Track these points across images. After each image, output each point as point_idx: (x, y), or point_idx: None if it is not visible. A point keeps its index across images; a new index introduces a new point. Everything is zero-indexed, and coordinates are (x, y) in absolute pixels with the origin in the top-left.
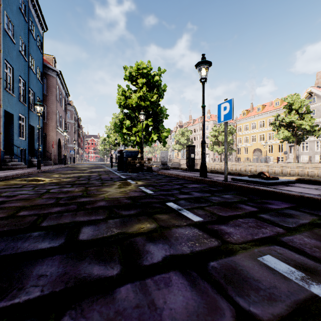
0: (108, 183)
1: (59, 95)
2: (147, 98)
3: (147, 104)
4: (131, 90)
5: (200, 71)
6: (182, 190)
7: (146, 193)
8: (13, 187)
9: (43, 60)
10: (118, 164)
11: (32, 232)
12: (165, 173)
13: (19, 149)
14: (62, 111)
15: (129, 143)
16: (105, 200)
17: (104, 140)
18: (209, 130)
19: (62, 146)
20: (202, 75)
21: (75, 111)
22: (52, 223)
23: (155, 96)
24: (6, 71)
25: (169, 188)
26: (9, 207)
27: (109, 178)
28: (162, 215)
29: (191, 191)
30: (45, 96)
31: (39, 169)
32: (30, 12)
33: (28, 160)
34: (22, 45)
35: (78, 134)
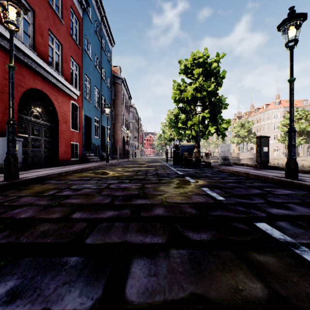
0: (164, 180)
1: (124, 99)
2: (203, 88)
3: (203, 94)
4: (186, 83)
5: (287, 31)
6: (268, 199)
7: (215, 200)
8: (83, 180)
9: (112, 71)
10: (173, 159)
11: (70, 256)
12: (229, 170)
13: (94, 145)
14: (126, 112)
15: (183, 138)
16: (163, 206)
17: (160, 136)
18: (278, 119)
19: (126, 142)
20: (290, 36)
21: (136, 111)
22: (98, 241)
23: (213, 85)
24: (86, 84)
25: (245, 194)
26: (69, 204)
27: (165, 173)
28: (263, 257)
29: (286, 202)
30: (113, 100)
31: (107, 162)
32: (102, 33)
33: (101, 155)
34: (97, 61)
35: (139, 132)
